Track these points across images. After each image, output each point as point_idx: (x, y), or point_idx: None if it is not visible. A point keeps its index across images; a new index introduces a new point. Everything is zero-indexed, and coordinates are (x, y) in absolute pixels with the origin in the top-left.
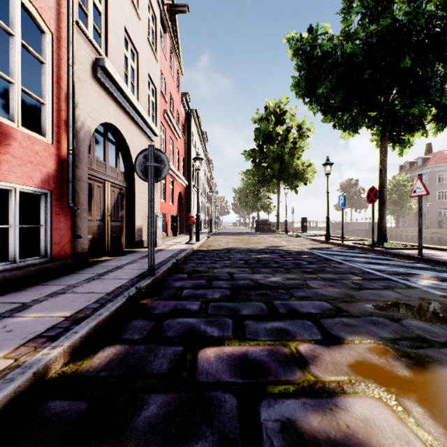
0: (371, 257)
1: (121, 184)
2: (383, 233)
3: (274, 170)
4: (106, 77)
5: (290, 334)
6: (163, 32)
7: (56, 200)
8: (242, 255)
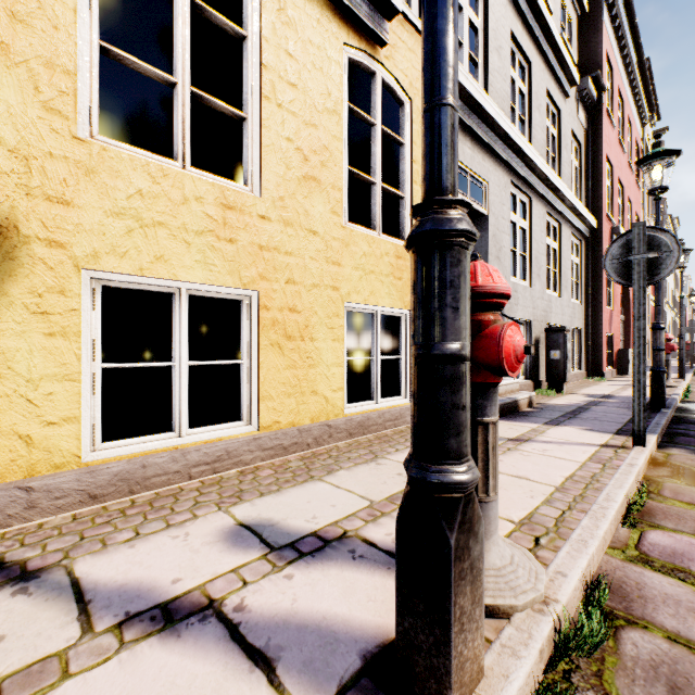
0: None
1: None
2: None
3: None
4: None
5: None
6: None
7: None
8: None
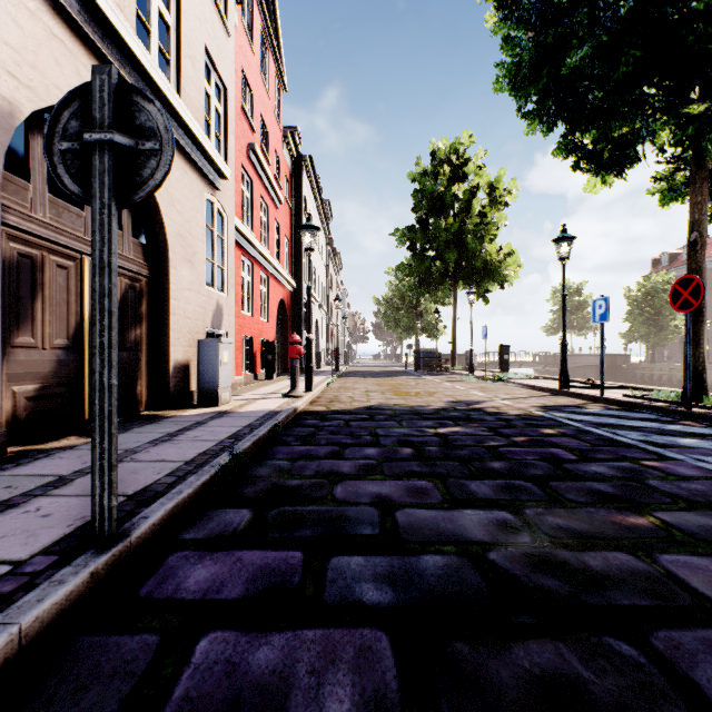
0: (707, 434)
1: (135, 267)
2: (699, 376)
3: (448, 263)
4: None
5: None
6: None
7: None
8: (402, 427)
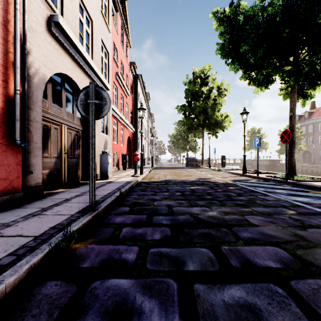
0: (288, 188)
1: (78, 127)
2: (293, 168)
3: (200, 120)
4: (61, 33)
5: (264, 320)
6: (115, 11)
7: (3, 137)
8: (177, 186)
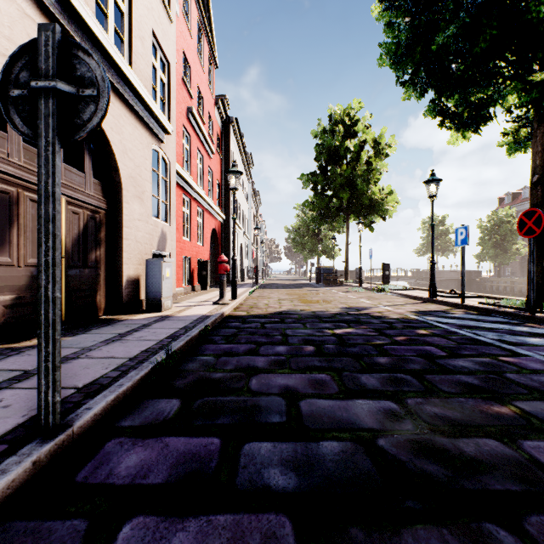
0: None
1: (95, 202)
2: (540, 288)
3: (342, 201)
4: None
5: None
6: None
7: None
8: (306, 328)
